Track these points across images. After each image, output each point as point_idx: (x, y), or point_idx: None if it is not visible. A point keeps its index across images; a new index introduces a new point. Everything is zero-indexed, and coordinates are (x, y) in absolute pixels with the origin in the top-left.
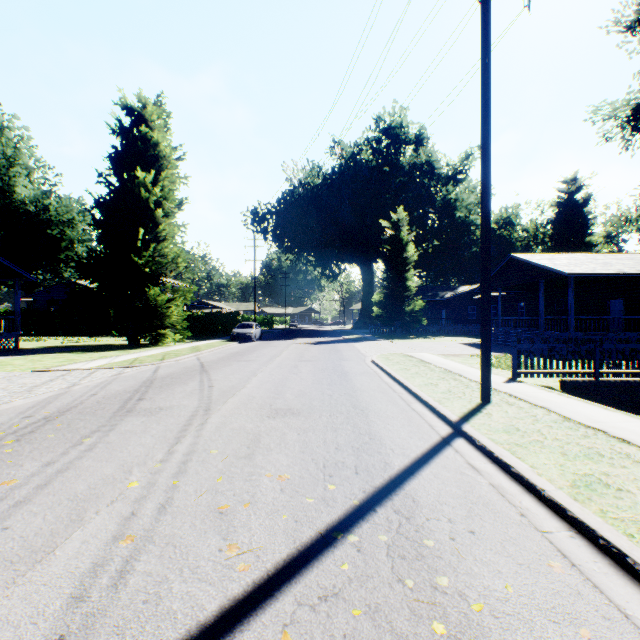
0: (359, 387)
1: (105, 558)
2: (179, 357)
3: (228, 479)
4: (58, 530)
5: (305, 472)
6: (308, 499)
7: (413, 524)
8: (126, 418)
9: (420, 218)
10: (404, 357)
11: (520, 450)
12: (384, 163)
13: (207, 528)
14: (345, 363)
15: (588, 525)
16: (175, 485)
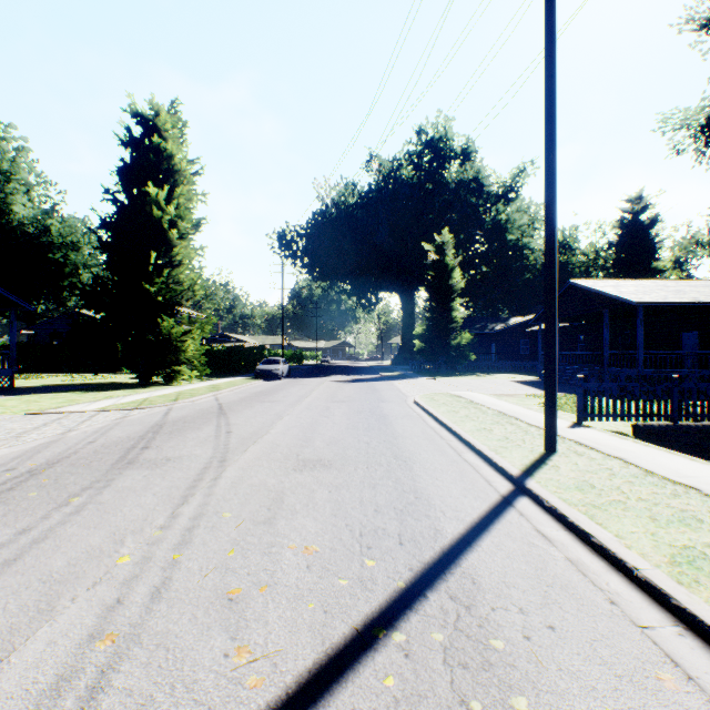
0: (401, 433)
1: (74, 668)
2: (195, 397)
3: (242, 552)
4: (19, 625)
5: (337, 542)
6: (341, 580)
7: (475, 616)
8: (126, 471)
9: (467, 241)
10: (451, 397)
11: (599, 514)
12: (427, 180)
13: (211, 622)
14: (384, 404)
15: (702, 620)
16: (176, 560)
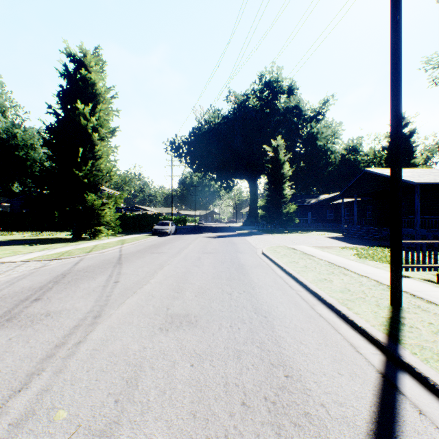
0: (256, 282)
1: None
2: (104, 249)
3: None
4: None
5: None
6: None
7: None
8: None
9: (291, 146)
10: (288, 249)
11: None
12: (265, 107)
13: None
14: (240, 255)
15: None
16: None
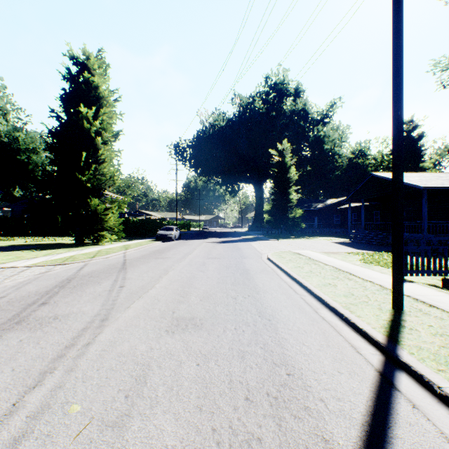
0: (261, 287)
1: None
2: (108, 255)
3: None
4: None
5: None
6: None
7: None
8: (6, 334)
9: (297, 150)
10: (294, 255)
11: None
12: (271, 109)
13: None
14: (245, 260)
15: None
16: None
